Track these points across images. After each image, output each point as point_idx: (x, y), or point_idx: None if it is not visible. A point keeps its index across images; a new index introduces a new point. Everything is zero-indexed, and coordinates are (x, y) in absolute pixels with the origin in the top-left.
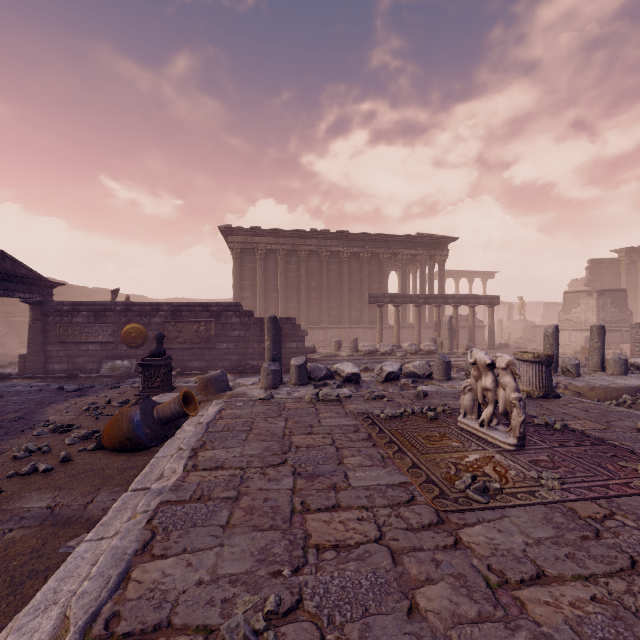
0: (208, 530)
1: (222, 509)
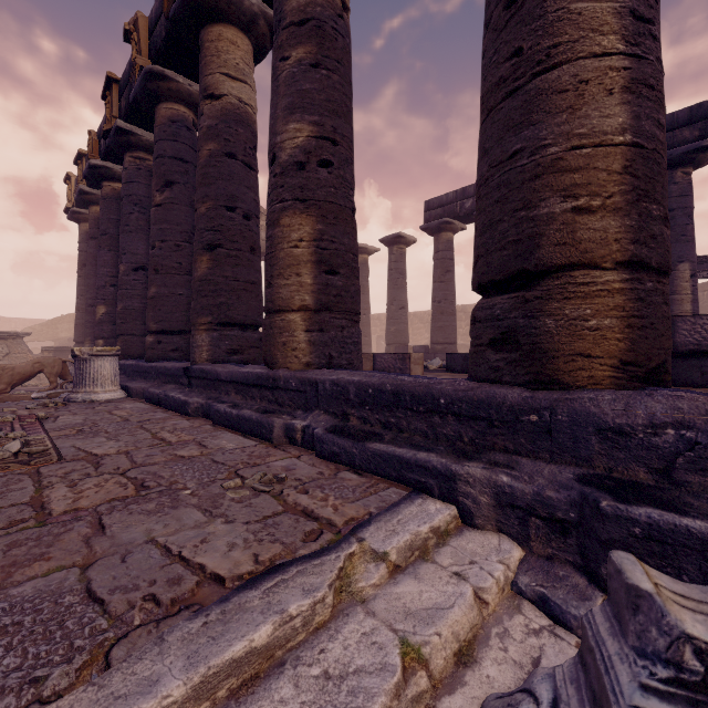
0: (106, 571)
1: (5, 599)
